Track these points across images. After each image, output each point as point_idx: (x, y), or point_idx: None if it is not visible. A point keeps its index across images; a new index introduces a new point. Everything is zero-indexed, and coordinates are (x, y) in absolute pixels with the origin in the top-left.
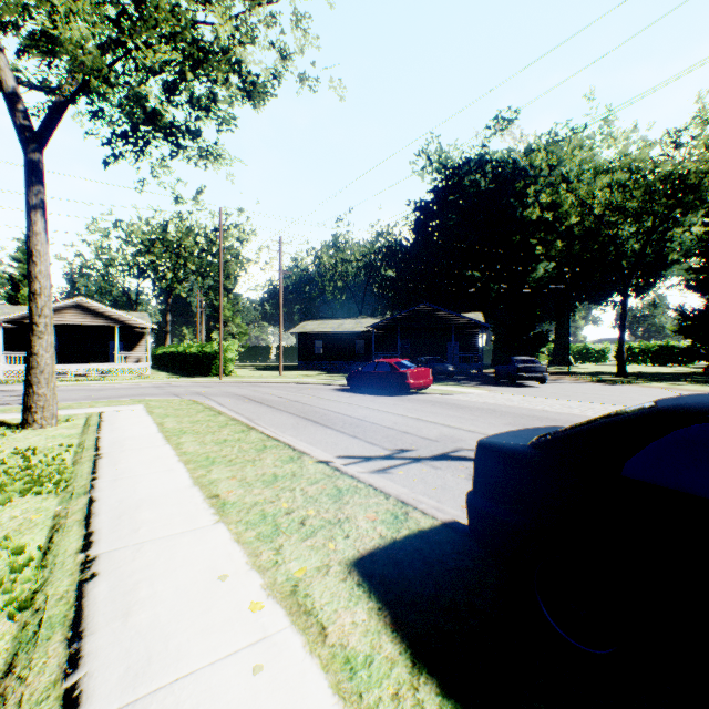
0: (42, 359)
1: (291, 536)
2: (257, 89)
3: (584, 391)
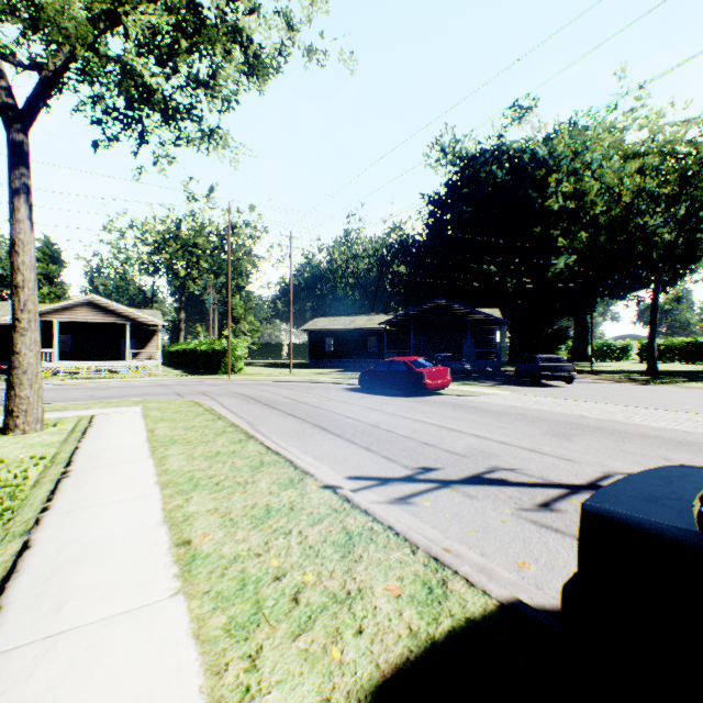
0: (25, 358)
1: (277, 628)
2: (260, 62)
3: (618, 392)
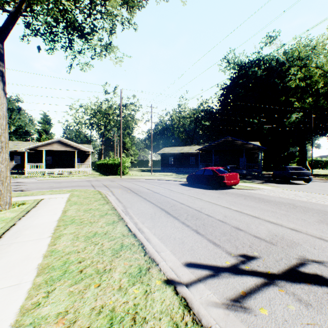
0: None
1: None
2: None
3: None
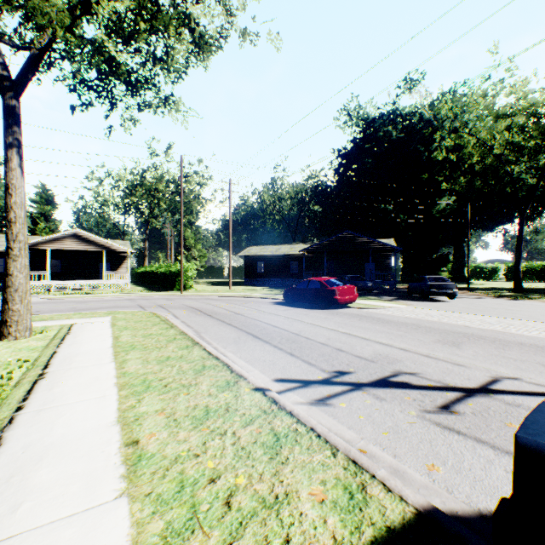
0: (16, 279)
1: (210, 536)
2: (205, 41)
3: (492, 306)
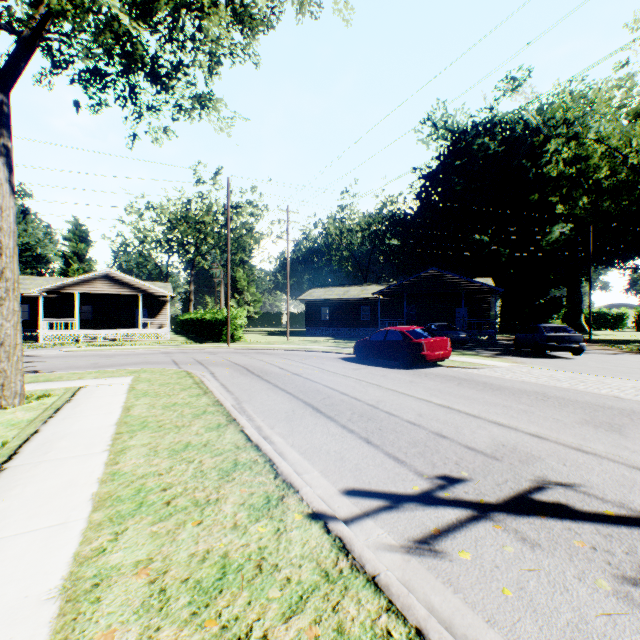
0: (2, 329)
1: None
2: (249, 13)
3: (638, 366)
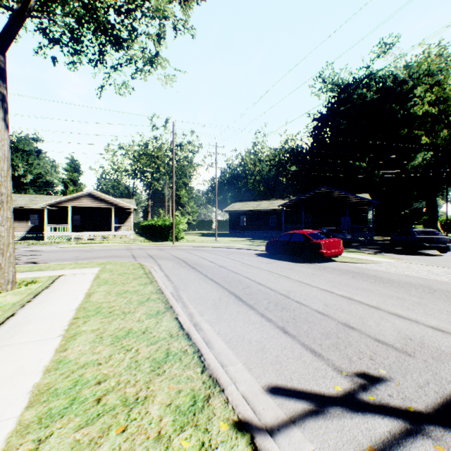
0: None
1: None
2: None
3: None
